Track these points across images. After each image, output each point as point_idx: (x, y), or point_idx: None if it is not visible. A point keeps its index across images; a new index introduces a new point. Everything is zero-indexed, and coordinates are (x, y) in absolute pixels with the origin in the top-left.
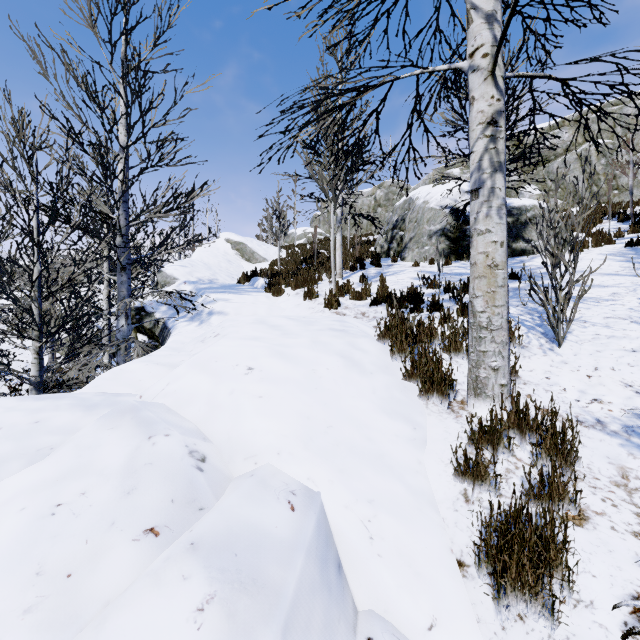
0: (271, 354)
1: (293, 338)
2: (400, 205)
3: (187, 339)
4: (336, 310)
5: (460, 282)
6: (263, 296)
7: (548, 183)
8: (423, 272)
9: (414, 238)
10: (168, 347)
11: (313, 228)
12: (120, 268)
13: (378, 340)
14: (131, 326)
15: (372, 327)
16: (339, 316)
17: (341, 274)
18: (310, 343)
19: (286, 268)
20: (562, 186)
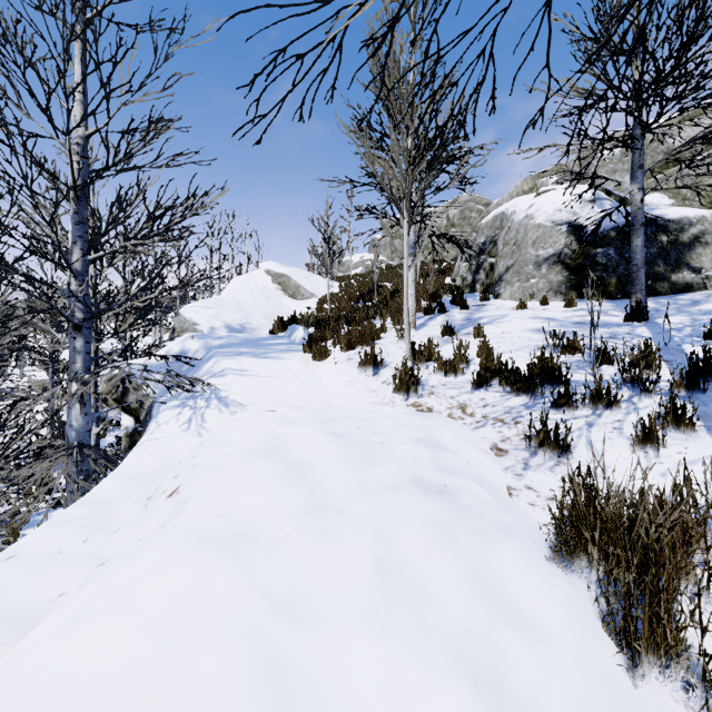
0: (245, 687)
1: (329, 540)
2: (488, 223)
3: (150, 462)
4: (414, 399)
5: (632, 348)
6: (299, 361)
7: (682, 190)
8: (538, 319)
9: (513, 267)
10: (90, 502)
11: (372, 254)
12: (72, 326)
13: (550, 557)
14: (91, 415)
15: (491, 451)
16: (424, 422)
17: (414, 322)
18: (372, 589)
19: (338, 307)
20: (703, 193)
